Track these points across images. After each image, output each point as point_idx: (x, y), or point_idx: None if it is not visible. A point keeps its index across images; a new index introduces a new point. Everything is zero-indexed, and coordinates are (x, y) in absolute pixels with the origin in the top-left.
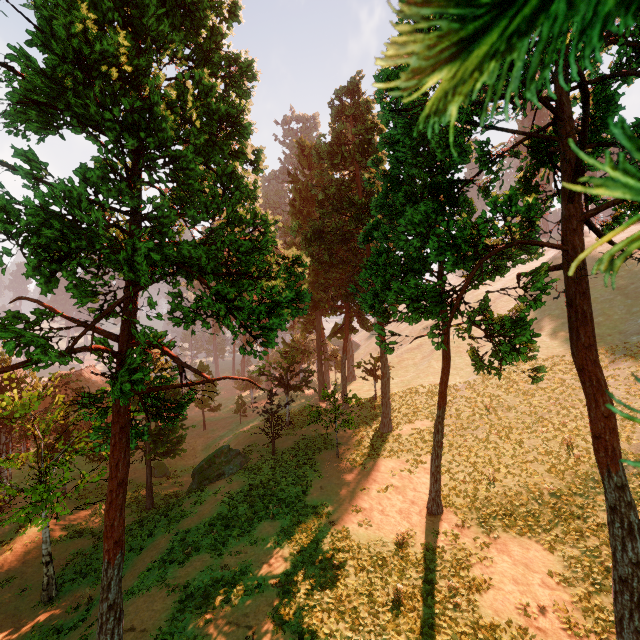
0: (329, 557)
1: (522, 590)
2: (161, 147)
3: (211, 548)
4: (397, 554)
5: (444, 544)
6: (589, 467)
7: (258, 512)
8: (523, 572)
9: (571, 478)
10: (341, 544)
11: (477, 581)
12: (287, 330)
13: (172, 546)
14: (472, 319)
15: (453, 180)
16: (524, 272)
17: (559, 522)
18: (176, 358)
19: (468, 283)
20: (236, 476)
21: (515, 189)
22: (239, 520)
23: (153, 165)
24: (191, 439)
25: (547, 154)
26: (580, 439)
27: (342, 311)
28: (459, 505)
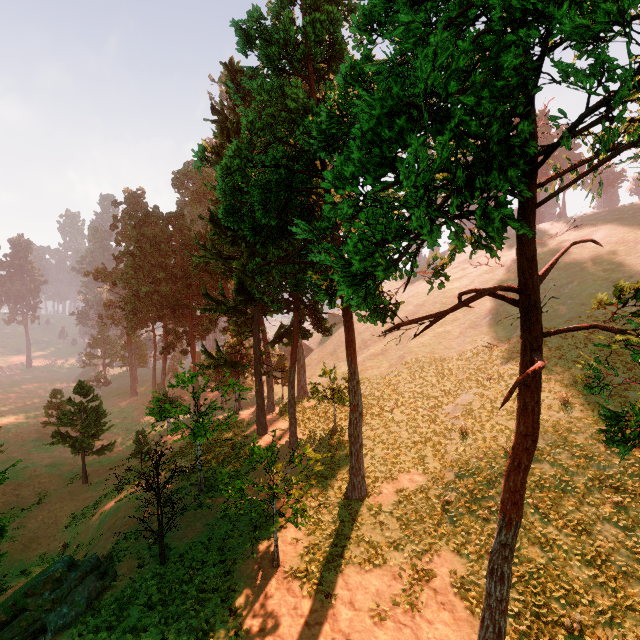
0: None
1: None
2: None
3: None
4: None
5: None
6: None
7: None
8: None
9: None
10: None
11: None
12: None
13: None
14: None
15: None
16: None
17: None
18: None
19: None
20: (68, 637)
21: None
22: None
23: None
24: (56, 503)
25: None
26: None
27: (290, 307)
28: None
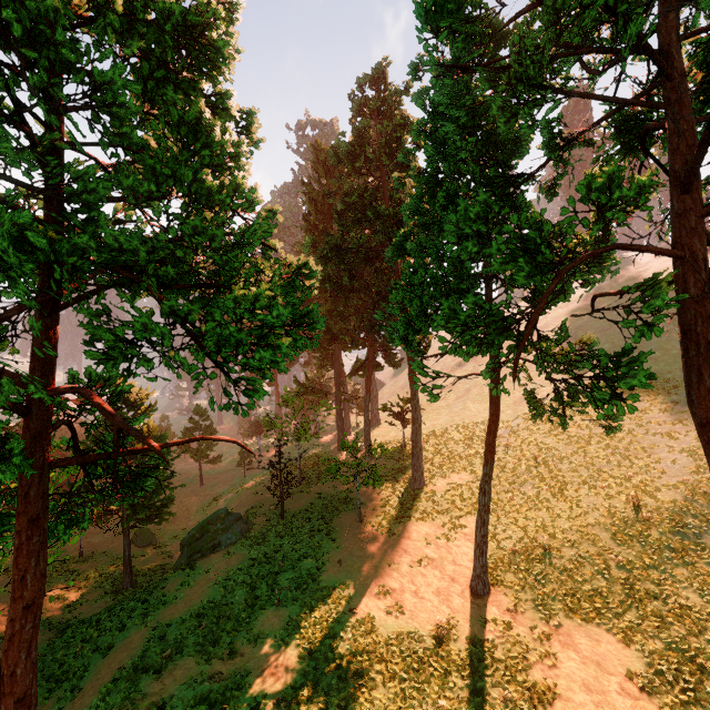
0: (350, 660)
1: (597, 701)
2: (75, 71)
3: (198, 649)
4: (436, 653)
5: (494, 636)
6: (662, 532)
7: (260, 596)
8: (595, 674)
9: (642, 546)
10: (365, 641)
11: (539, 689)
12: (286, 370)
13: (147, 646)
14: (543, 354)
15: (509, 175)
16: (626, 287)
17: (633, 604)
18: (111, 414)
19: (544, 303)
20: (235, 547)
21: (620, 165)
22: (236, 608)
23: (55, 94)
24: (185, 497)
25: (638, 136)
26: (648, 496)
27: (365, 345)
28: (509, 582)
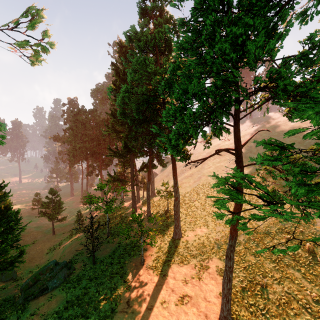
0: None
1: None
2: None
3: None
4: None
5: None
6: None
7: None
8: None
9: None
10: None
11: None
12: None
13: None
14: None
15: None
16: None
17: None
18: None
19: None
20: (57, 290)
21: None
22: None
23: None
24: (41, 243)
25: None
26: (316, 245)
27: (147, 154)
28: (244, 316)
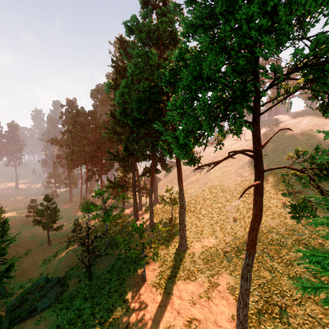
0: None
1: None
2: None
3: None
4: None
5: None
6: None
7: None
8: None
9: None
10: None
11: None
12: None
13: None
14: None
15: None
16: None
17: None
18: None
19: None
20: (47, 312)
21: None
22: None
23: None
24: (35, 254)
25: None
26: None
27: (150, 158)
28: None
